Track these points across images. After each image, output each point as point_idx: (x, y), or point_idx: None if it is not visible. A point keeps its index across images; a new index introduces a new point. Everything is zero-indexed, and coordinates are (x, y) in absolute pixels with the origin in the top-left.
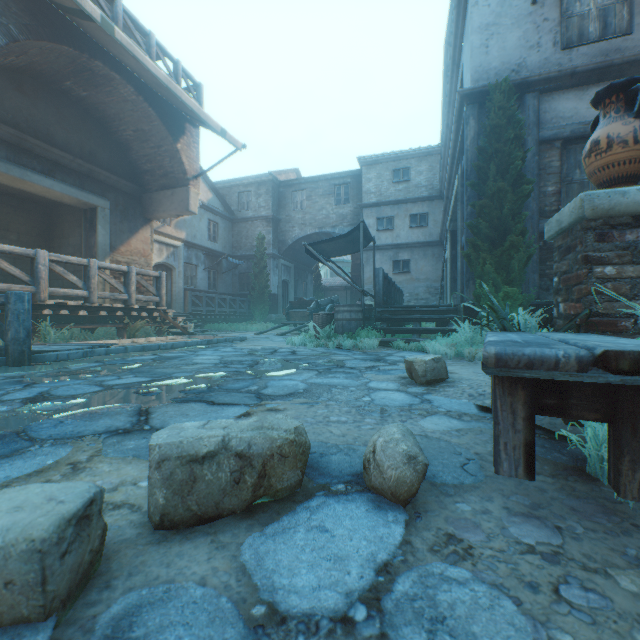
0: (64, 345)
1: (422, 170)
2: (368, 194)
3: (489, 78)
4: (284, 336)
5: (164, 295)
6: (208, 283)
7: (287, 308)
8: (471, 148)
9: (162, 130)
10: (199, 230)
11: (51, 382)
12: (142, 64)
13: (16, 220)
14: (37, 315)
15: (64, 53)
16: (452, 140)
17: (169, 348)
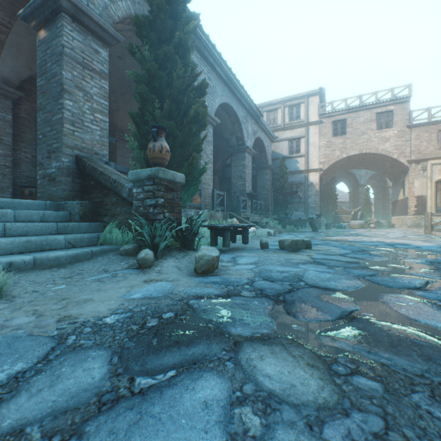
0: None
1: None
2: None
3: None
4: None
5: None
6: None
7: None
8: None
9: None
10: None
11: None
12: None
13: None
14: None
15: None
16: None
17: None
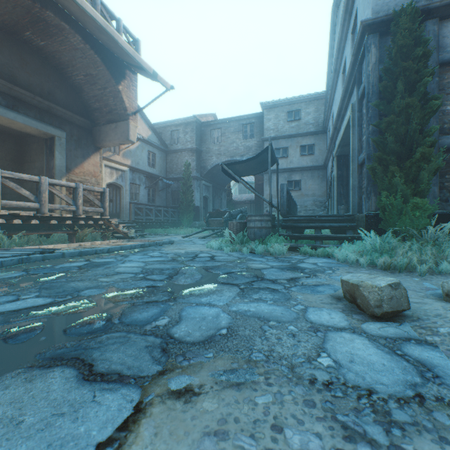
0: (10, 251)
1: (310, 111)
2: (268, 130)
3: (389, 9)
4: (204, 239)
5: (107, 207)
6: (148, 198)
7: (207, 217)
8: (372, 73)
9: (106, 74)
10: (141, 158)
11: None
12: (81, 6)
13: None
14: None
15: (19, 2)
16: (347, 74)
17: (105, 252)
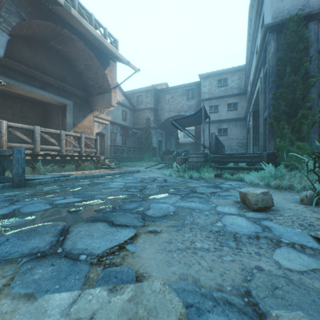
0: (47, 175)
1: (234, 79)
2: (204, 94)
3: (283, 15)
4: (160, 169)
5: (98, 148)
6: (122, 142)
7: (161, 154)
8: (272, 59)
9: (98, 64)
10: (117, 115)
11: (26, 200)
12: (85, 27)
13: (30, 112)
14: (35, 159)
15: (49, 26)
16: (257, 57)
17: (99, 177)
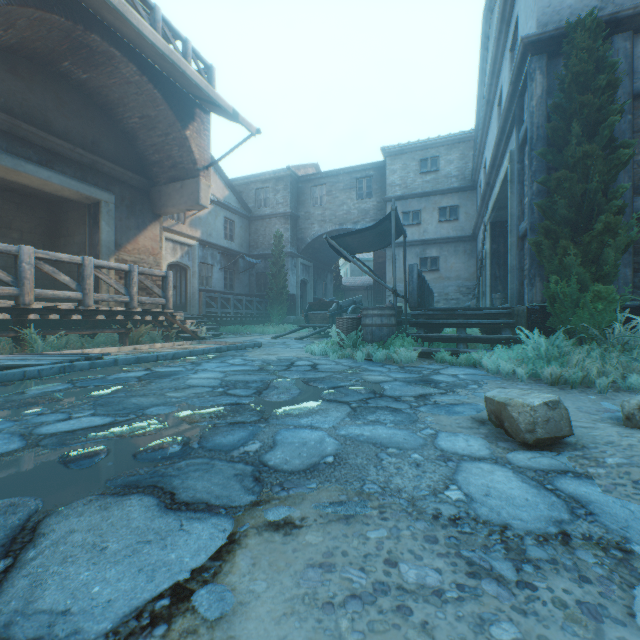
0: (47, 356)
1: (452, 159)
2: (392, 187)
3: (561, 20)
4: (303, 341)
5: (171, 297)
6: (224, 283)
7: (306, 310)
8: (537, 110)
9: (169, 115)
10: (215, 228)
11: None
12: (138, 28)
13: (19, 217)
14: (24, 320)
15: (56, 25)
16: (504, 109)
17: (170, 358)
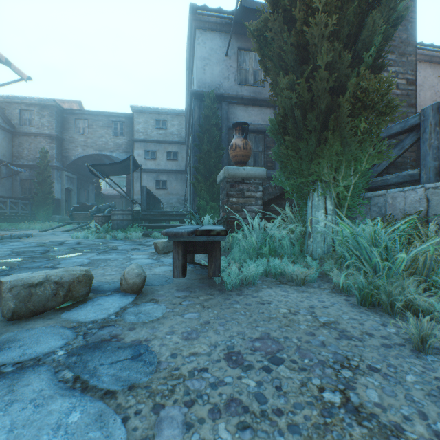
0: None
1: (175, 124)
2: (138, 132)
3: (206, 87)
4: (69, 232)
5: None
6: None
7: (71, 211)
8: (196, 124)
9: None
10: None
11: None
12: None
13: None
14: None
15: None
16: (188, 115)
17: None
